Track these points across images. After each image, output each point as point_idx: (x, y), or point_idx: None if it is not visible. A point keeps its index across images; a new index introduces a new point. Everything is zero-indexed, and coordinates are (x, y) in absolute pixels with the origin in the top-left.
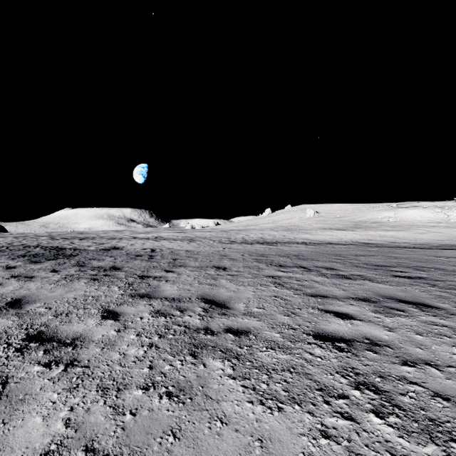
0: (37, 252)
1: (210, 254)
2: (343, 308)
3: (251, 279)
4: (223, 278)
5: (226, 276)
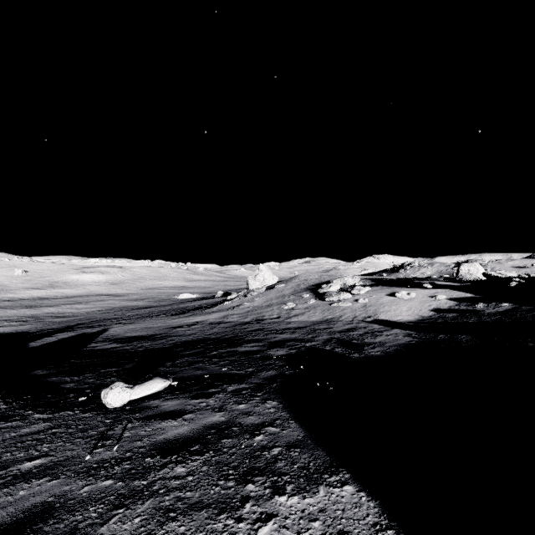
0: None
1: None
2: (11, 310)
3: None
4: None
5: None
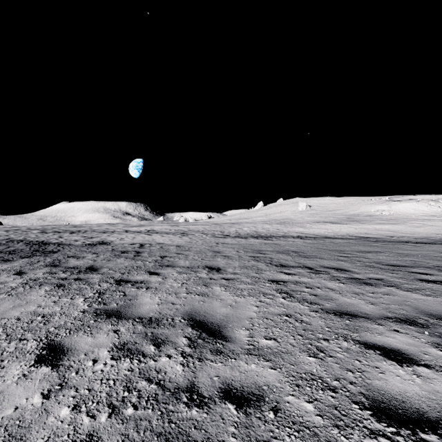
0: (16, 248)
1: (202, 250)
2: (387, 338)
3: (250, 285)
4: (217, 284)
5: (221, 281)
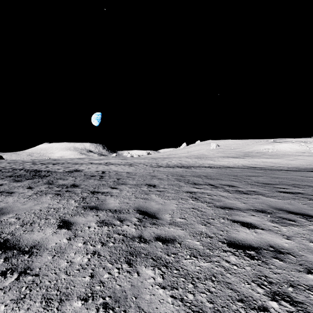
0: (21, 173)
1: (144, 175)
2: (246, 218)
3: (174, 194)
4: (153, 194)
5: (156, 192)
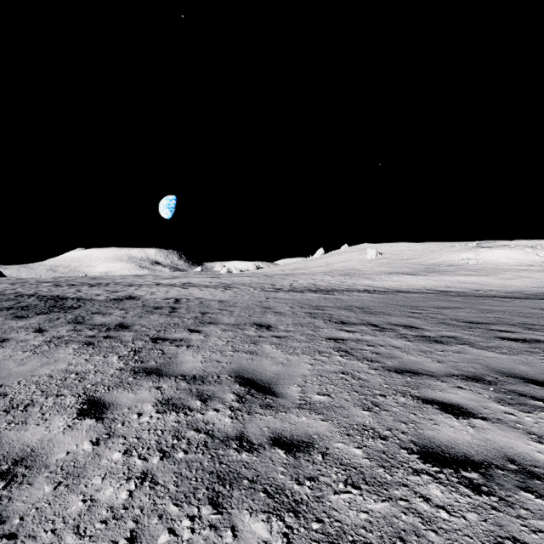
0: (29, 303)
1: (250, 306)
2: (448, 394)
3: (305, 343)
4: (267, 342)
5: (271, 339)
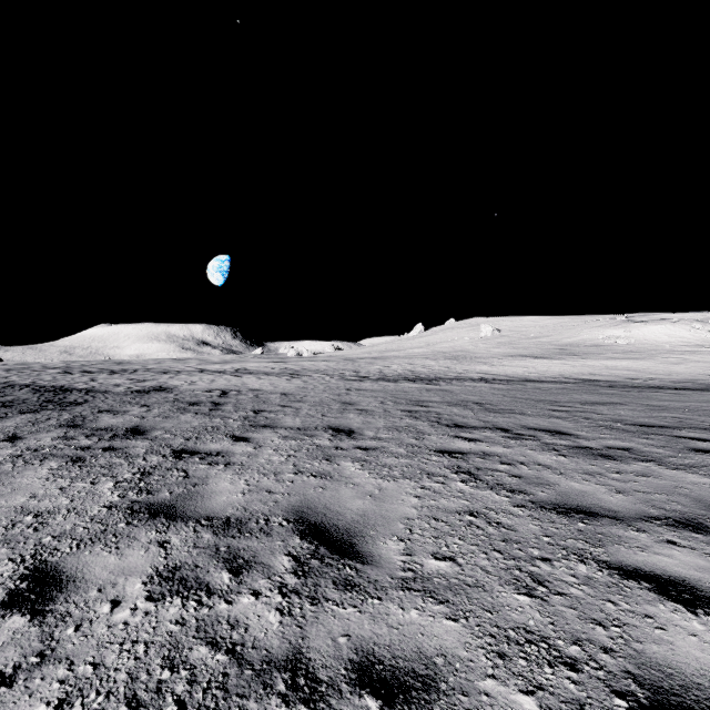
0: (16, 397)
1: (324, 401)
2: (658, 556)
3: (405, 460)
4: (347, 458)
5: (354, 452)
